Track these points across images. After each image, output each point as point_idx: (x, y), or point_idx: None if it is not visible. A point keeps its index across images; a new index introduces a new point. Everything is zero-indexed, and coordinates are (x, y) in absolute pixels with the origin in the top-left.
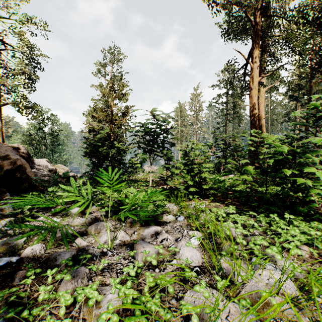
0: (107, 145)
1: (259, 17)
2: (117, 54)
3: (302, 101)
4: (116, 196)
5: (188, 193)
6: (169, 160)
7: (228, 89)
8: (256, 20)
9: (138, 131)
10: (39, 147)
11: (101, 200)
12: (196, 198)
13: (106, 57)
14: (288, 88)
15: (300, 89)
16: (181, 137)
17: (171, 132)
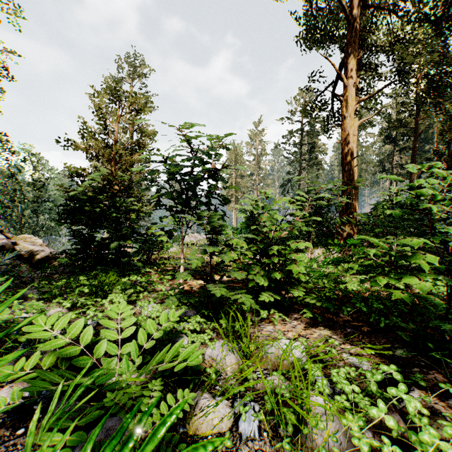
0: (104, 200)
1: (356, 8)
2: (140, 64)
3: (401, 145)
4: (62, 342)
5: (258, 305)
6: (217, 234)
7: (302, 124)
8: (351, 13)
9: (153, 172)
10: (14, 204)
11: (31, 345)
12: (274, 314)
13: (122, 68)
14: (382, 127)
15: (403, 126)
16: (236, 191)
17: (221, 176)
